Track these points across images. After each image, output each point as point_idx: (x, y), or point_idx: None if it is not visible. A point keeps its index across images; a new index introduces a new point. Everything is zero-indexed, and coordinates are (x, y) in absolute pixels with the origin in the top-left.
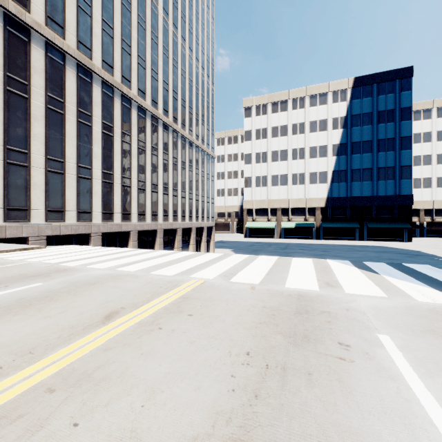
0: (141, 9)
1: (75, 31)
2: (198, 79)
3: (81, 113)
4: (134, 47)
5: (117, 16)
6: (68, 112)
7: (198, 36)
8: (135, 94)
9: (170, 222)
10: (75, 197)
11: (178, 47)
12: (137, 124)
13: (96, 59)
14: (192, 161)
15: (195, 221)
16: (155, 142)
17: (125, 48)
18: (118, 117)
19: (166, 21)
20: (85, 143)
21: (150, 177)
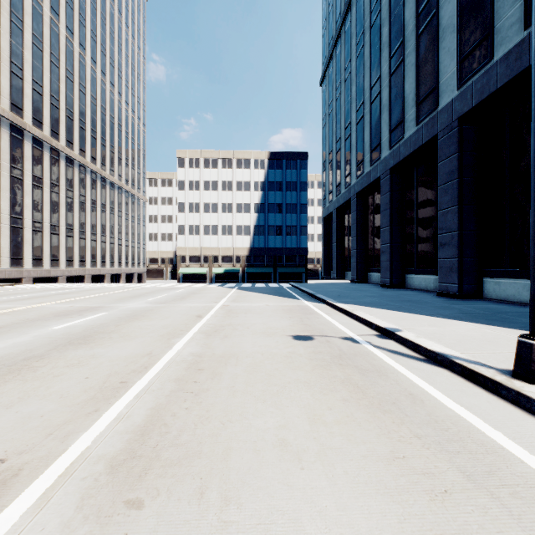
0: (70, 63)
1: (9, 94)
2: (128, 123)
3: (13, 168)
4: (62, 100)
5: (47, 74)
6: (2, 169)
7: (128, 79)
8: (64, 146)
9: (98, 268)
10: (9, 245)
11: (107, 94)
12: (66, 174)
13: (27, 117)
14: (121, 207)
15: (125, 267)
16: (83, 190)
17: (54, 103)
18: (47, 168)
19: (94, 70)
20: (17, 195)
21: (78, 225)
